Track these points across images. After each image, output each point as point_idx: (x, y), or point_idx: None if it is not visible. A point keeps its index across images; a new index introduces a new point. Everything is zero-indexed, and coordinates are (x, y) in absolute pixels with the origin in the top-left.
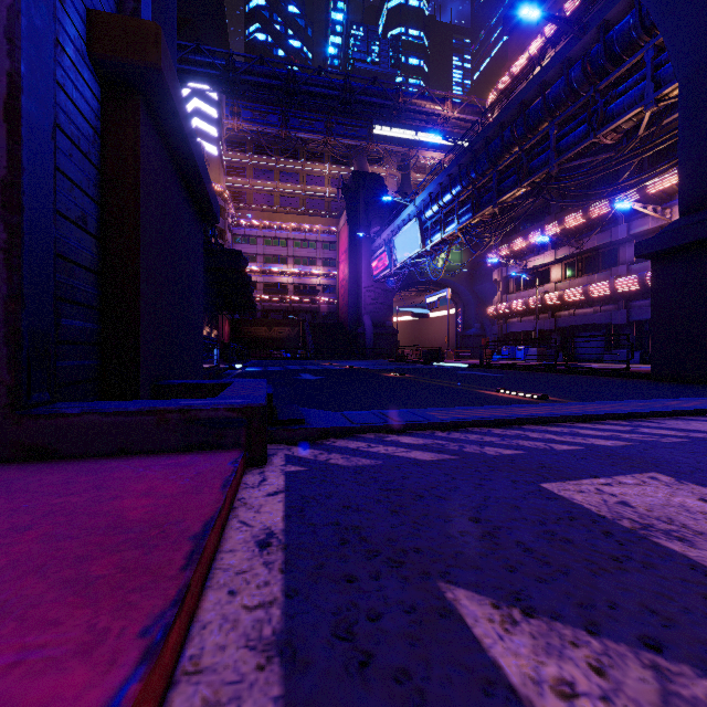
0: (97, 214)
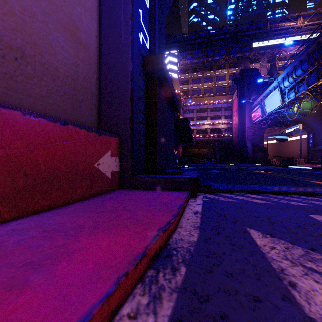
0: (145, 118)
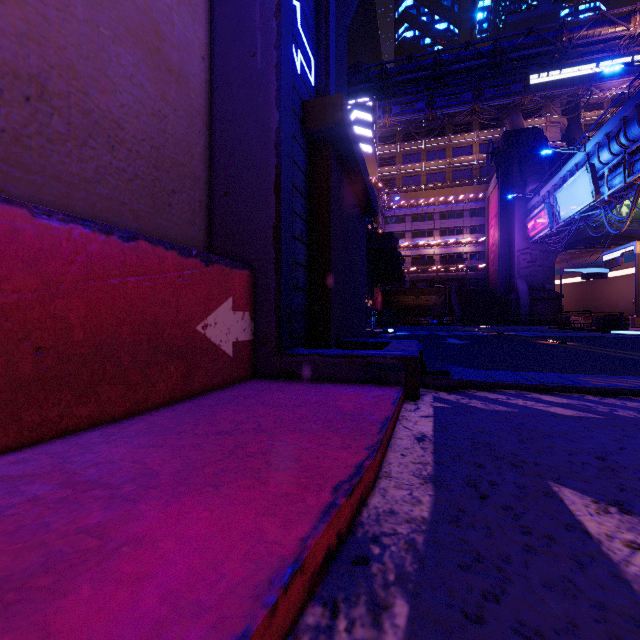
0: (307, 230)
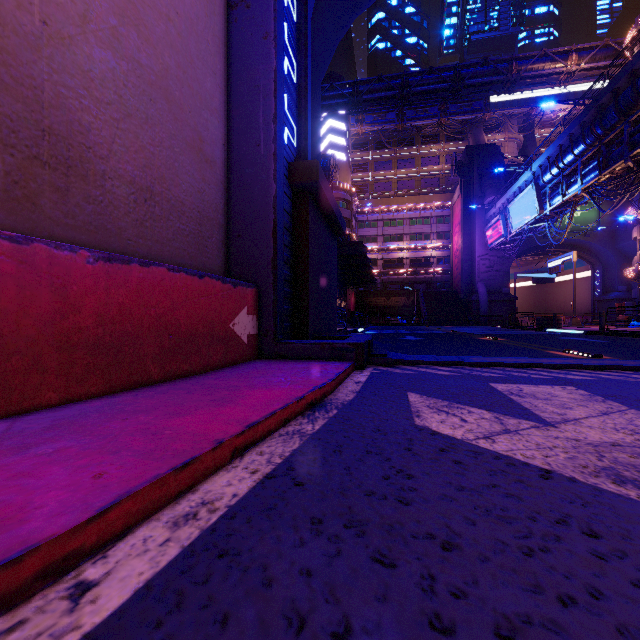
0: (291, 255)
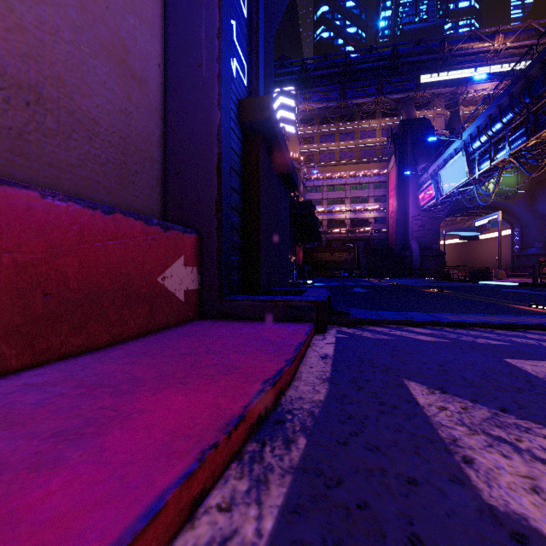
0: (241, 202)
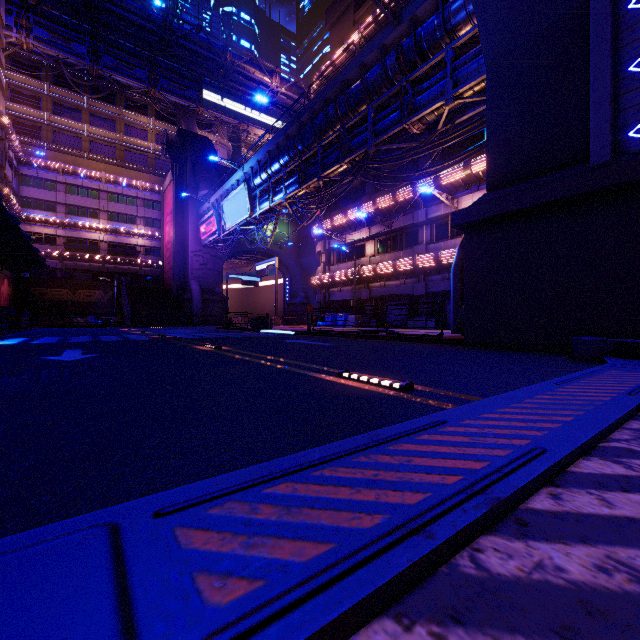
0: None
